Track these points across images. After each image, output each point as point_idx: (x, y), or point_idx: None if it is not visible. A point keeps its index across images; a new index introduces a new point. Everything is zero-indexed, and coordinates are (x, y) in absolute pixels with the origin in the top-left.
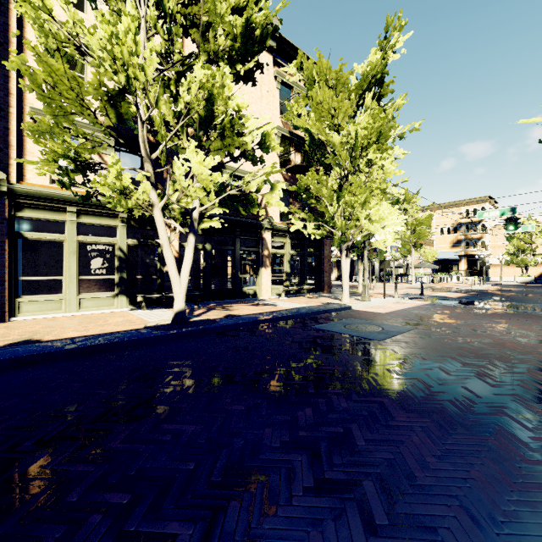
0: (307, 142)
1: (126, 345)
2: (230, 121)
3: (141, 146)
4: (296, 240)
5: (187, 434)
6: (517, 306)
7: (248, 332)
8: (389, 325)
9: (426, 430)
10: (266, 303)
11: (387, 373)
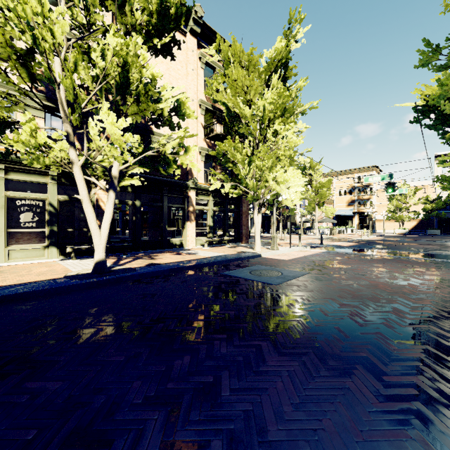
0: (225, 114)
1: (37, 295)
2: (144, 88)
3: (59, 107)
4: (218, 199)
5: (48, 393)
6: (392, 253)
7: (163, 279)
8: (288, 270)
9: (292, 375)
10: (189, 252)
11: (273, 316)
